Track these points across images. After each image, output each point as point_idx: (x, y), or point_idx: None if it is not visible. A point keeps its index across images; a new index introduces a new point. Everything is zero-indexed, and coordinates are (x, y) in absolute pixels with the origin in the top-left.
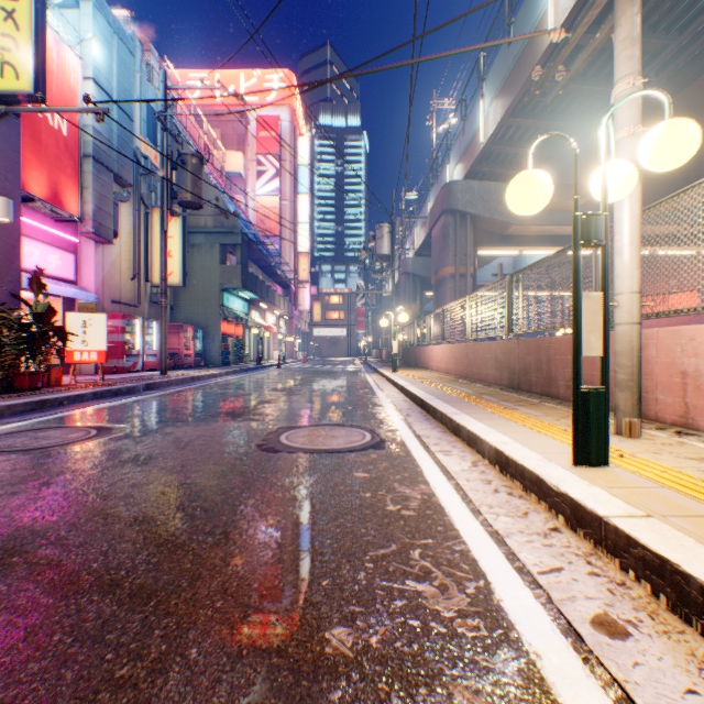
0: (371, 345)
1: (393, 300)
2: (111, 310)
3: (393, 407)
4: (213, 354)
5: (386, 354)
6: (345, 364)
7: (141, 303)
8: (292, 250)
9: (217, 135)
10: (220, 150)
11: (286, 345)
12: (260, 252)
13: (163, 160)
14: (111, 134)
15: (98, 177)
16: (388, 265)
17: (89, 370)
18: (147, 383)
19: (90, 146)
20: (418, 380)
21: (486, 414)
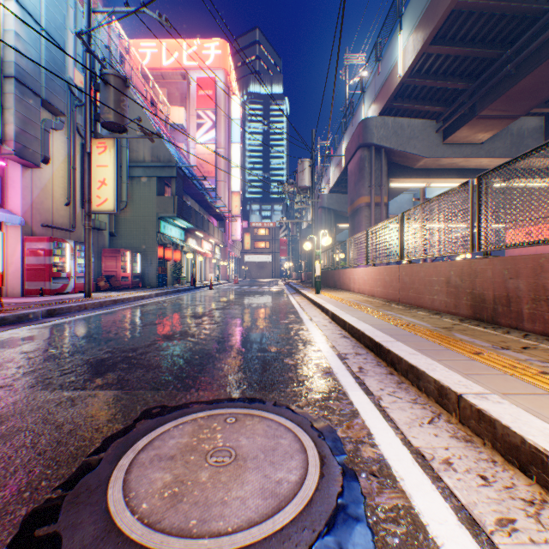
0: (291, 269)
1: (313, 228)
2: (41, 234)
3: (332, 349)
4: (151, 276)
5: (305, 276)
6: (270, 285)
7: (75, 227)
8: (226, 189)
9: (163, 94)
10: (166, 106)
11: (221, 269)
12: (195, 187)
13: (86, 81)
14: (38, 59)
15: (21, 99)
16: (309, 197)
17: (16, 292)
18: (49, 309)
19: (12, 67)
20: (348, 304)
21: (544, 397)
